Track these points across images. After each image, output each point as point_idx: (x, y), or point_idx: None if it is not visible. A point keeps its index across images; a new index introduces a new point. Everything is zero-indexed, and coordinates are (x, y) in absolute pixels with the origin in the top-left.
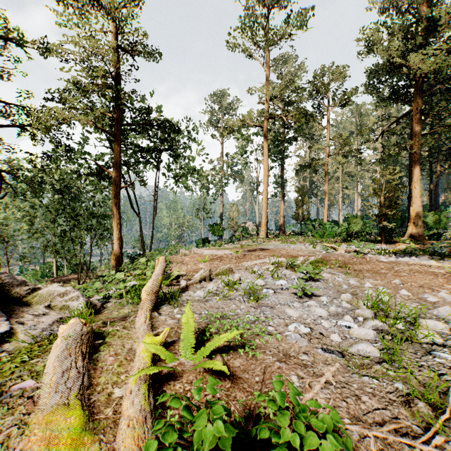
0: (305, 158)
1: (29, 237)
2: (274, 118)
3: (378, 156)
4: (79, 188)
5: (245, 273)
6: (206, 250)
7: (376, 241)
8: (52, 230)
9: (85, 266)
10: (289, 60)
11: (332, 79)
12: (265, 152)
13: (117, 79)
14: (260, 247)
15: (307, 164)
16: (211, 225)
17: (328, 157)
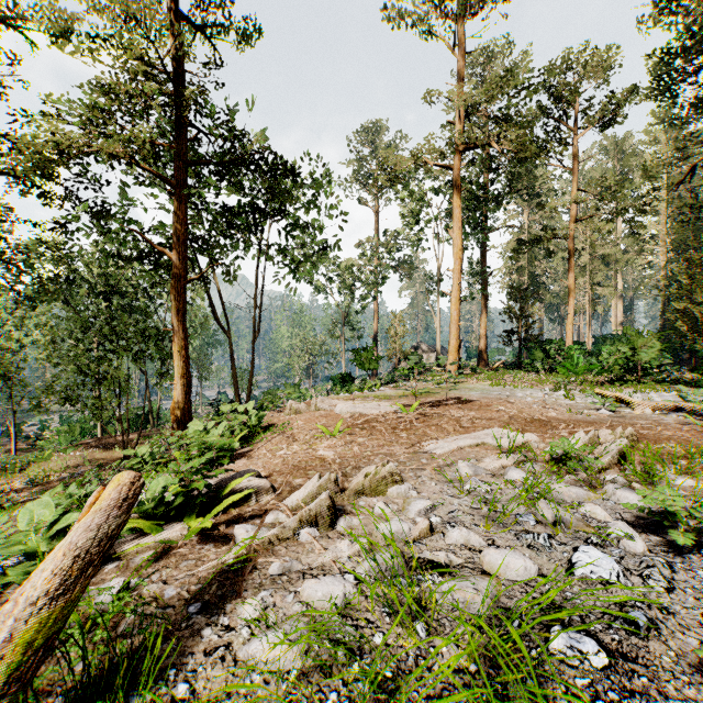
0: (521, 235)
1: (60, 370)
2: (474, 149)
3: (659, 226)
4: (138, 289)
5: (439, 486)
6: (342, 403)
7: (690, 383)
8: (76, 360)
9: (151, 417)
10: (498, 54)
11: (586, 73)
12: (456, 215)
13: (179, 78)
14: (452, 395)
15: (534, 238)
16: (356, 351)
17: (574, 223)
